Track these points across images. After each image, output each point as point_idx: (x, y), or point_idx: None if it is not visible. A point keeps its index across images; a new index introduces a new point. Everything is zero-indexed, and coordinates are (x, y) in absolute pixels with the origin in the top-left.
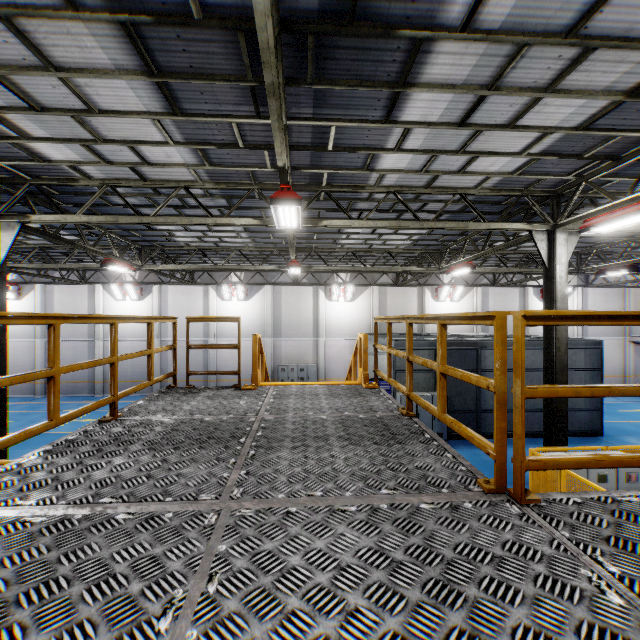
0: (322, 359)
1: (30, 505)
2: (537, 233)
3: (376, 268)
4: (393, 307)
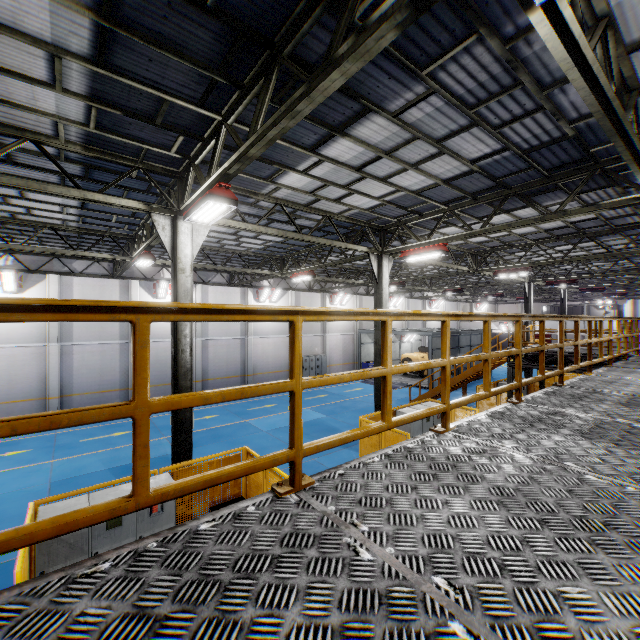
0: (328, 350)
1: (634, 354)
2: (526, 283)
3: (407, 287)
4: None
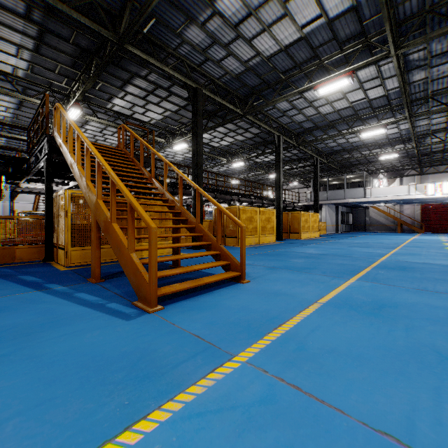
0: None
1: None
2: None
3: None
4: None
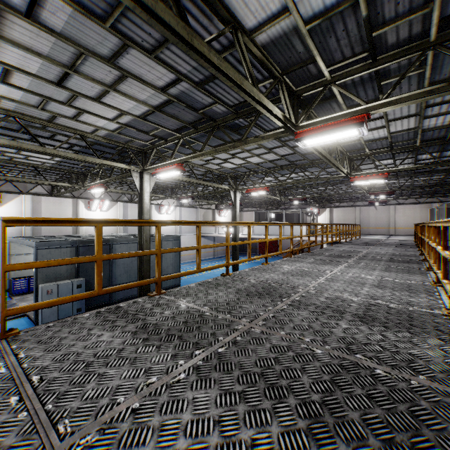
0: None
1: None
2: (134, 172)
3: (20, 179)
4: (48, 214)
